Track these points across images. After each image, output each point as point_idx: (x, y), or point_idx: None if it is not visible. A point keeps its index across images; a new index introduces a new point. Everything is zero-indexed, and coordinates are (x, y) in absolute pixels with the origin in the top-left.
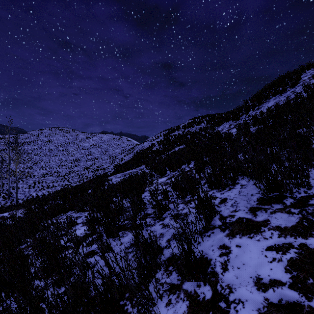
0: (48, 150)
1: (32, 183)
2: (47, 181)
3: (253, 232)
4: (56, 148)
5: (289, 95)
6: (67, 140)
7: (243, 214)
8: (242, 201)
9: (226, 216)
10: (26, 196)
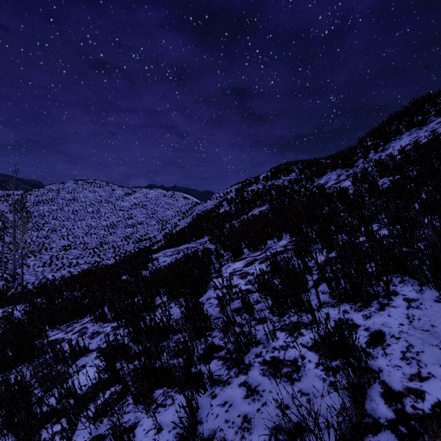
0: (72, 212)
1: (47, 260)
2: (69, 257)
3: None
4: (83, 209)
5: (435, 128)
6: (99, 198)
7: None
8: (427, 349)
9: (399, 389)
10: (38, 279)
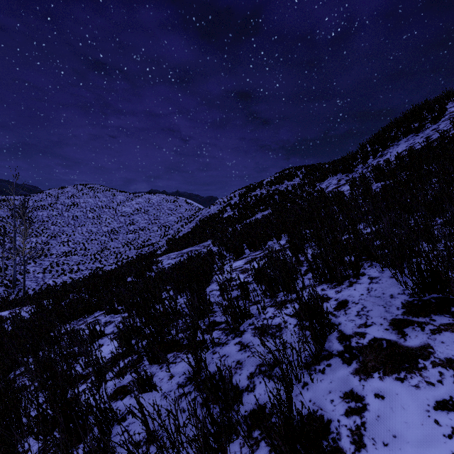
0: (72, 218)
1: (48, 266)
2: (70, 263)
3: (404, 368)
4: (84, 215)
5: (430, 135)
6: (99, 203)
7: (381, 332)
8: (375, 308)
9: (350, 334)
10: (39, 285)
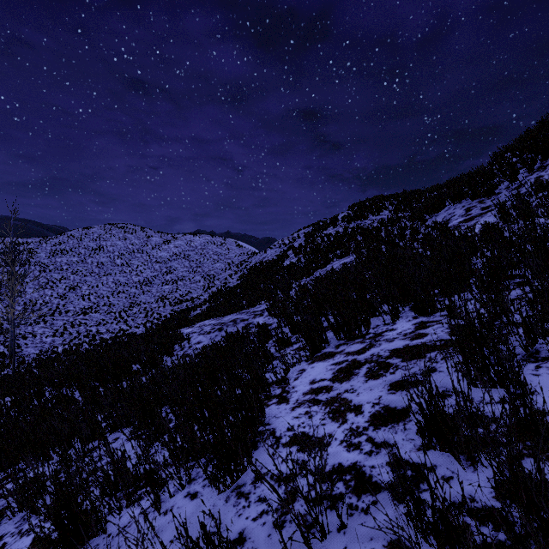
0: (96, 265)
1: (60, 327)
2: (88, 323)
3: None
4: (111, 261)
5: None
6: (130, 246)
7: None
8: None
9: None
10: (43, 354)
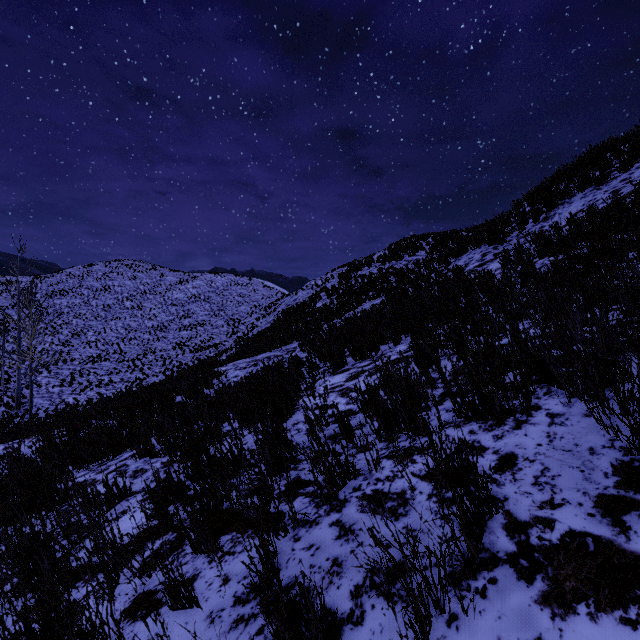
0: (102, 308)
1: (67, 376)
2: (98, 372)
3: (634, 599)
4: (119, 304)
5: (618, 188)
6: (141, 287)
7: (581, 520)
8: (565, 472)
9: (526, 519)
10: (53, 404)
